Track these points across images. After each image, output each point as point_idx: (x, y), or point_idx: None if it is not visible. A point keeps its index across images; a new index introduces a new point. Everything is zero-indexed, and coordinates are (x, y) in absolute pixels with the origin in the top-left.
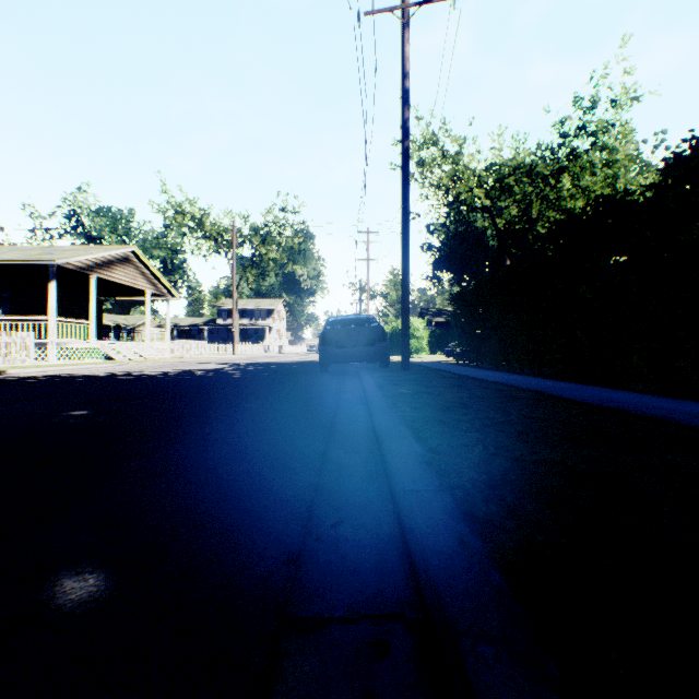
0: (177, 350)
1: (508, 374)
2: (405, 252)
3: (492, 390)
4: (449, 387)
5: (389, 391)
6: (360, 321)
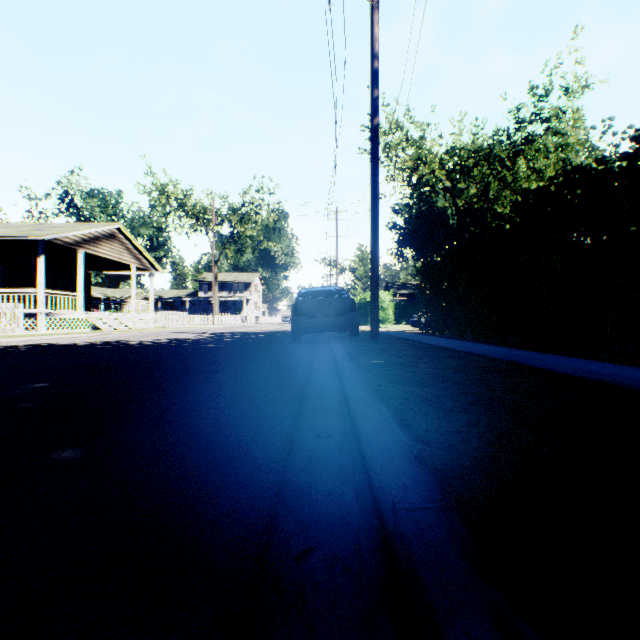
0: (160, 320)
1: (474, 343)
2: (374, 226)
3: (465, 360)
4: (421, 357)
5: (361, 361)
6: (331, 293)
